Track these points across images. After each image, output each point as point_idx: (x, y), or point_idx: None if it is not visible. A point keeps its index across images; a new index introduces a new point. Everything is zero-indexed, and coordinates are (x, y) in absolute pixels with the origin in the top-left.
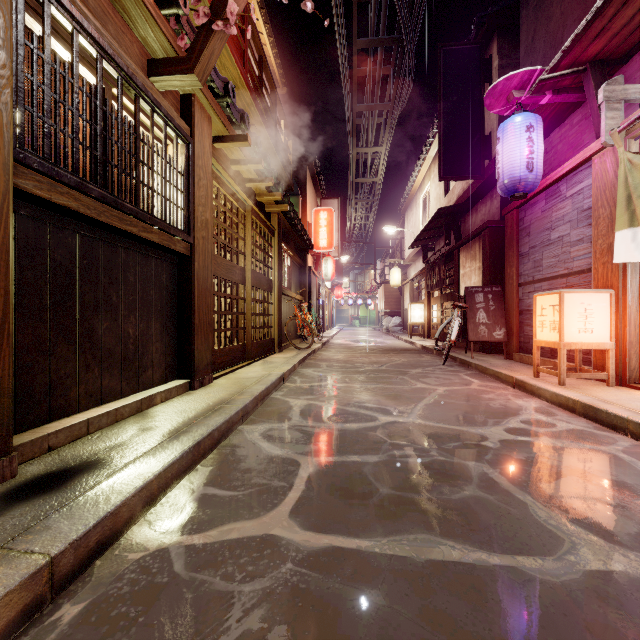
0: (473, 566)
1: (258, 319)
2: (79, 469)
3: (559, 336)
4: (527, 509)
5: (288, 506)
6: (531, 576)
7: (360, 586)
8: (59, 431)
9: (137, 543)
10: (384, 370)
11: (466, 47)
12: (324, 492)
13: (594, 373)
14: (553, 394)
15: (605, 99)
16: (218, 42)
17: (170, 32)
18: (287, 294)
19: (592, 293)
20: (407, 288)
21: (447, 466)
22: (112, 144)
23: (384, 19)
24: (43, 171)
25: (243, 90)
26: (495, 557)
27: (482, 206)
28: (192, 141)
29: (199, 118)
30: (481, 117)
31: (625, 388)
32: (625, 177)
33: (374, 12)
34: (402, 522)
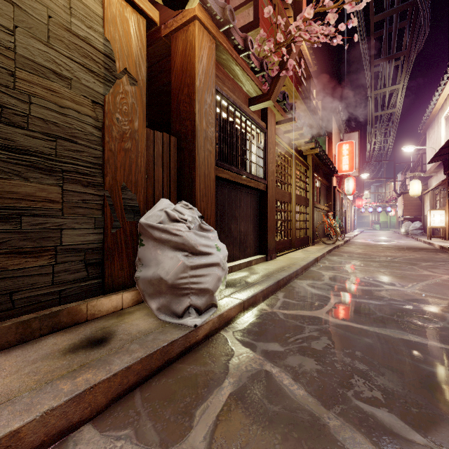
0: (426, 344)
1: (299, 224)
2: (236, 282)
3: None
4: None
5: (325, 310)
6: None
7: (360, 336)
8: None
9: (263, 308)
10: (396, 261)
11: None
12: (344, 309)
13: None
14: None
15: None
16: (282, 80)
17: (259, 83)
18: (317, 207)
19: None
20: (428, 197)
21: (429, 312)
22: (238, 146)
23: None
24: (221, 166)
25: (290, 86)
26: (442, 345)
27: None
28: (267, 131)
29: (270, 117)
30: None
31: None
32: None
33: None
34: (388, 325)
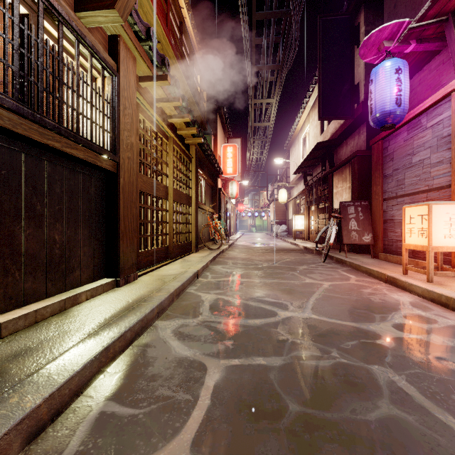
0: None
1: (178, 226)
2: None
3: (428, 241)
4: None
5: (190, 432)
6: None
7: None
8: None
9: None
10: (277, 267)
11: (339, 17)
12: (230, 409)
13: None
14: (425, 290)
15: None
16: None
17: None
18: (202, 208)
19: None
20: (291, 204)
21: (352, 371)
22: (31, 62)
23: None
24: None
25: (166, 45)
26: None
27: (351, 140)
28: (118, 75)
29: (124, 56)
30: (351, 71)
31: None
32: None
33: None
34: None
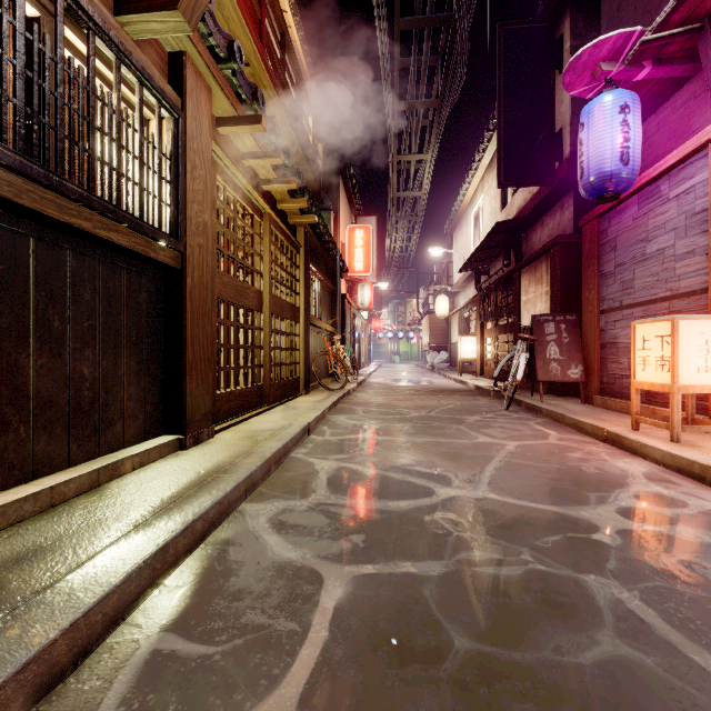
0: None
1: (279, 354)
2: None
3: (671, 376)
4: None
5: (297, 684)
6: None
7: None
8: None
9: None
10: (434, 417)
11: (531, 26)
12: (360, 647)
13: None
14: (667, 454)
15: None
16: None
17: None
18: (316, 324)
19: None
20: (455, 319)
21: (554, 584)
22: (44, 93)
23: None
24: None
25: (259, 69)
26: None
27: (549, 219)
28: (183, 115)
29: (193, 86)
30: (550, 110)
31: None
32: None
33: None
34: None
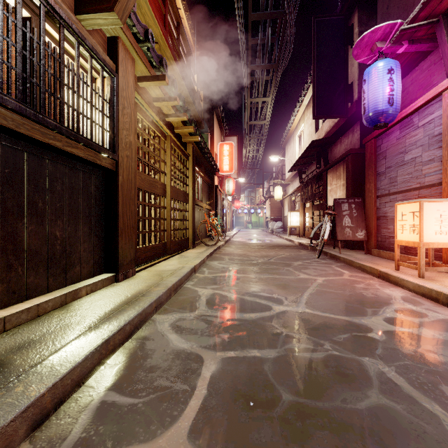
0: None
1: (176, 223)
2: None
3: (419, 237)
4: (442, 425)
5: (188, 420)
6: None
7: None
8: None
9: None
10: (273, 262)
11: (334, 18)
12: (226, 399)
13: None
14: (416, 285)
15: None
16: None
17: None
18: (199, 204)
19: (446, 202)
20: (286, 201)
21: (343, 363)
22: (33, 64)
23: None
24: None
25: (164, 46)
26: None
27: (345, 138)
28: (117, 75)
29: (123, 57)
30: (345, 71)
31: None
32: None
33: None
34: (312, 447)
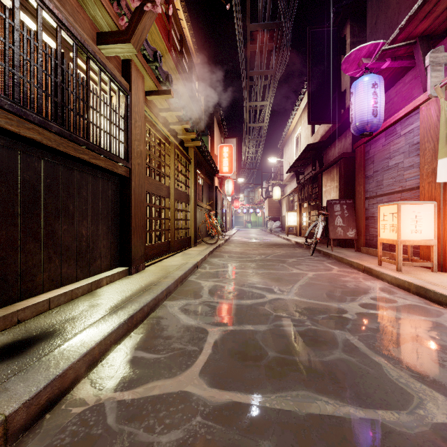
0: (344, 419)
1: (179, 223)
2: (39, 338)
3: (397, 235)
4: (382, 369)
5: (198, 367)
6: (390, 428)
7: (255, 437)
8: (26, 308)
9: (80, 399)
10: (269, 259)
11: (327, 29)
12: (226, 355)
13: (422, 262)
14: (393, 278)
15: (430, 63)
16: (148, 20)
17: (113, 12)
18: (200, 205)
19: (421, 204)
20: (285, 201)
21: (318, 334)
22: (68, 93)
23: (269, 10)
24: (13, 111)
25: (168, 59)
26: (361, 411)
27: (338, 142)
28: (130, 93)
29: (135, 77)
30: (338, 79)
31: (445, 273)
32: (445, 120)
33: (262, 4)
34: (286, 380)
